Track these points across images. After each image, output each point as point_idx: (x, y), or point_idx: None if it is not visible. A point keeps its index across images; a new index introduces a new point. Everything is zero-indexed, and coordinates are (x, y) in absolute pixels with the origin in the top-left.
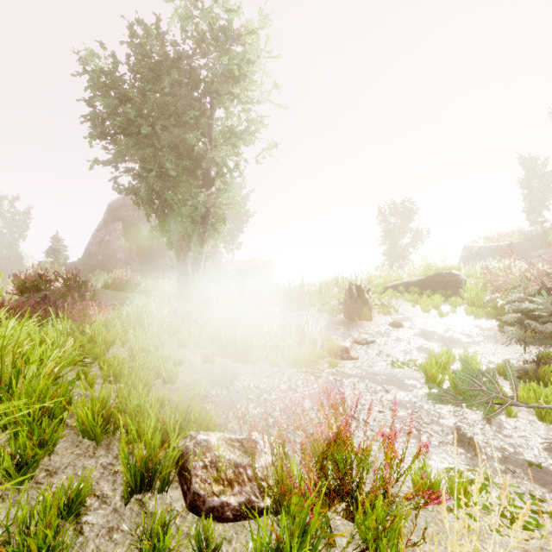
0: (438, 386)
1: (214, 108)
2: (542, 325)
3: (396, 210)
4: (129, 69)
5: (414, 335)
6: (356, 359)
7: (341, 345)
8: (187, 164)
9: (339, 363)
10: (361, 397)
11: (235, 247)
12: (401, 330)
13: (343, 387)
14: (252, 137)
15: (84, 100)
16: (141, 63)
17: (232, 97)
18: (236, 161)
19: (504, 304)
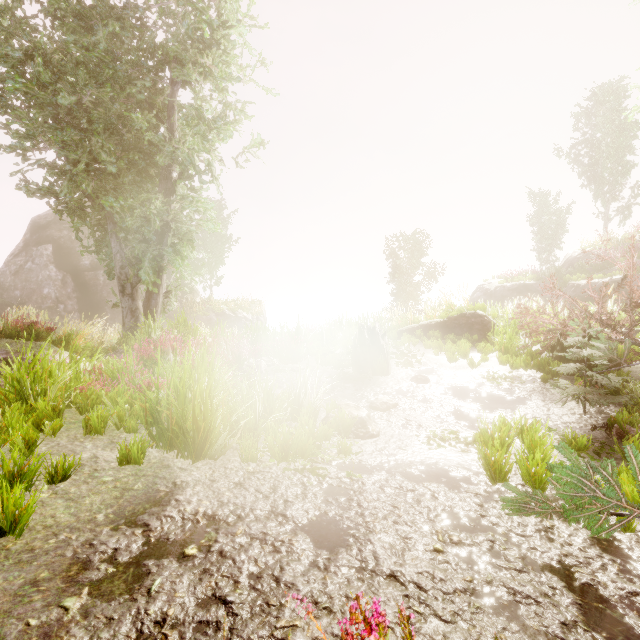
0: (503, 479)
1: (176, 85)
2: (608, 378)
3: (406, 242)
4: (42, 10)
5: (445, 393)
6: (377, 435)
7: (356, 416)
8: (135, 158)
9: (353, 445)
10: (398, 516)
11: (214, 283)
12: (428, 387)
13: (365, 496)
14: (229, 127)
15: None
16: (60, 2)
17: (201, 69)
18: (208, 161)
19: (542, 350)
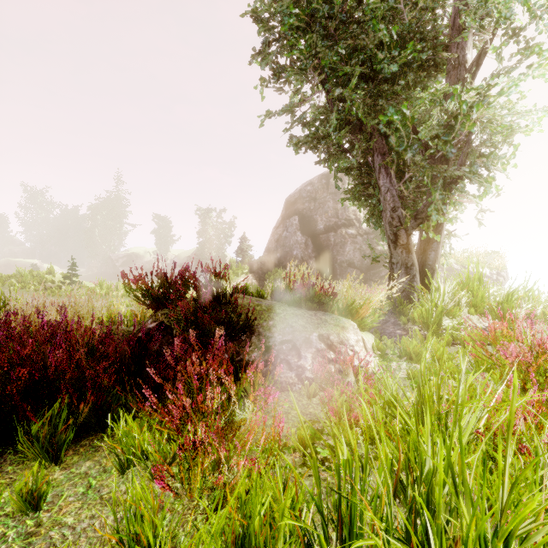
0: None
1: None
2: None
3: None
4: None
5: None
6: None
7: None
8: (417, 48)
9: None
10: None
11: None
12: None
13: None
14: None
15: (251, 11)
16: None
17: None
18: None
19: None
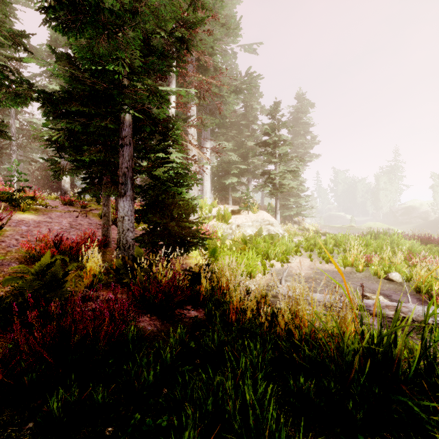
0: None
1: None
2: None
3: None
4: None
5: None
6: None
7: None
8: None
9: None
10: None
11: None
12: None
13: None
14: None
15: None
16: None
17: None
18: None
19: None
